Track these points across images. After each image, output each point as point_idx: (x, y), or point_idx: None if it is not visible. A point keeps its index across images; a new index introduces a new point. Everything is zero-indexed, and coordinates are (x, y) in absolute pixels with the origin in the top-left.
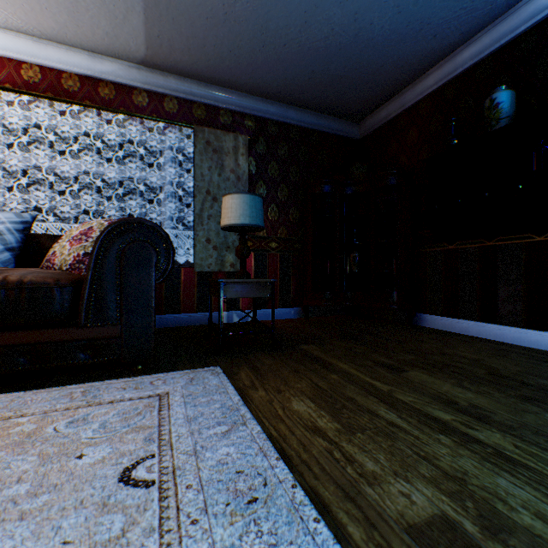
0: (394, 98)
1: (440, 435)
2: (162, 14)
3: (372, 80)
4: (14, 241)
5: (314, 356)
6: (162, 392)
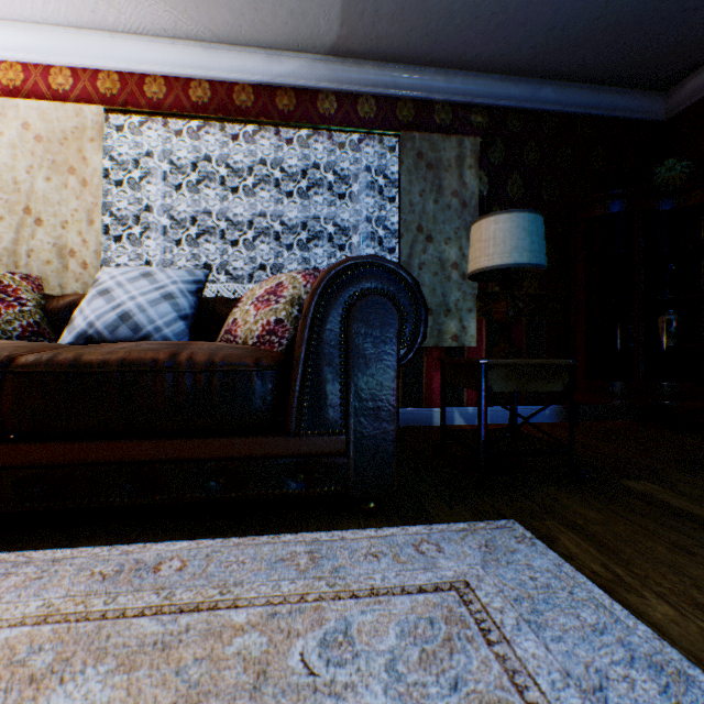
0: None
1: None
2: None
3: None
4: (188, 307)
5: (681, 511)
6: (448, 576)
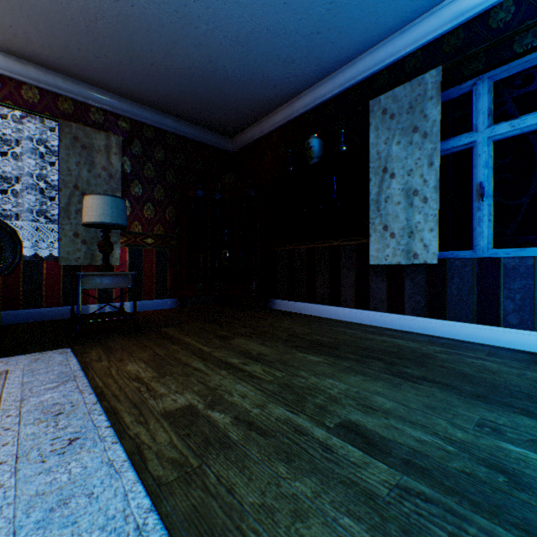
0: (256, 124)
1: (223, 370)
2: (14, 8)
3: (235, 107)
4: None
5: (169, 335)
6: (2, 371)
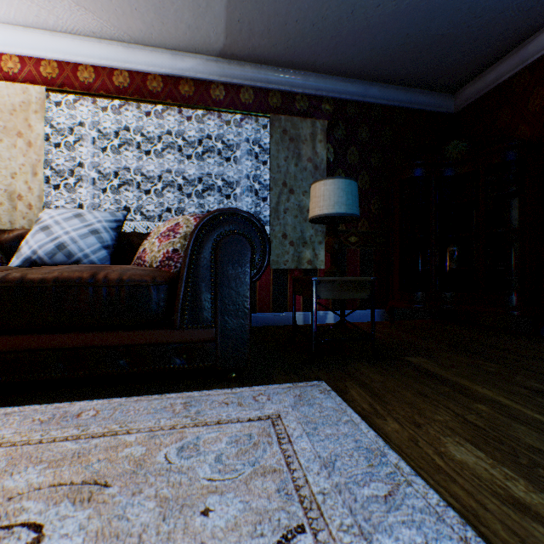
0: (509, 54)
1: None
2: None
3: (483, 34)
4: (110, 239)
5: (433, 373)
6: (270, 413)
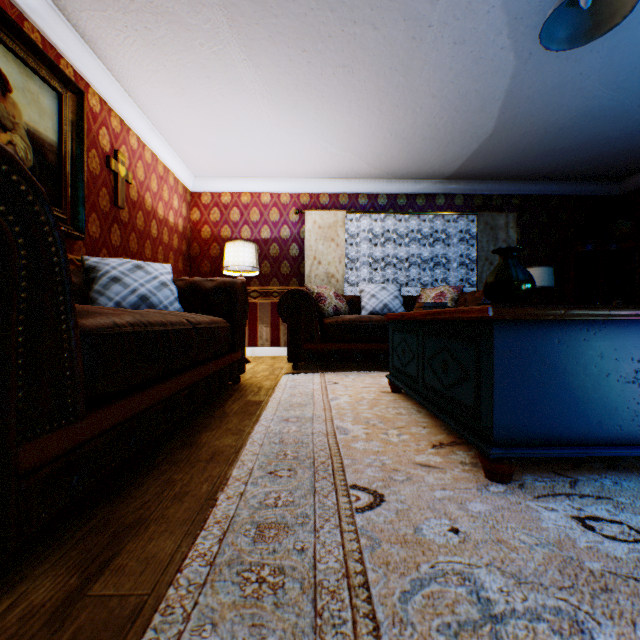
0: None
1: None
2: (478, 157)
3: (639, 157)
4: (402, 301)
5: None
6: None
